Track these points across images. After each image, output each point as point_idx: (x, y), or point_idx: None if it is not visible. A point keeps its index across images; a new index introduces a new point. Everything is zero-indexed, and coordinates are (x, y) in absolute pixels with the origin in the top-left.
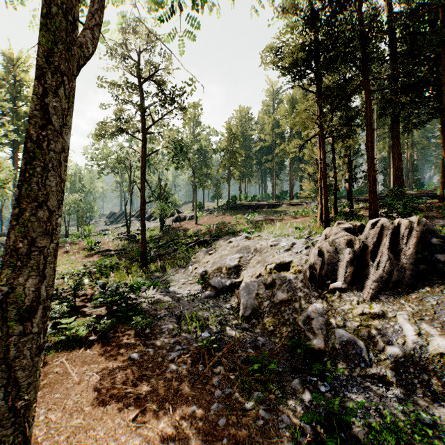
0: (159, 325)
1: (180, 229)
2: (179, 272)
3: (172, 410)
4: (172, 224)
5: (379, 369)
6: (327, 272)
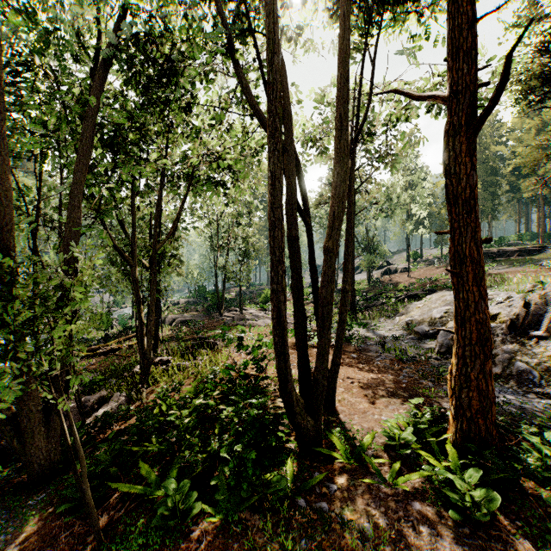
0: (368, 348)
1: (389, 283)
2: (386, 321)
3: (376, 374)
4: (381, 277)
5: (544, 389)
6: (530, 323)
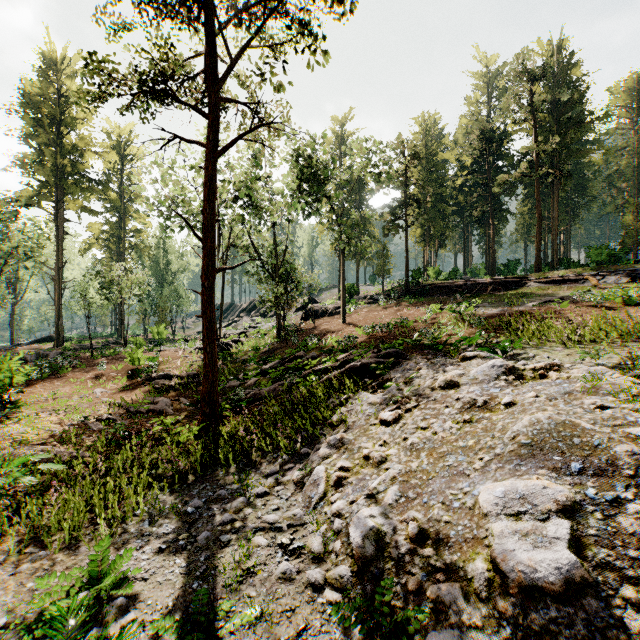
0: None
1: (311, 334)
2: (287, 477)
3: None
4: (300, 323)
5: None
6: None
